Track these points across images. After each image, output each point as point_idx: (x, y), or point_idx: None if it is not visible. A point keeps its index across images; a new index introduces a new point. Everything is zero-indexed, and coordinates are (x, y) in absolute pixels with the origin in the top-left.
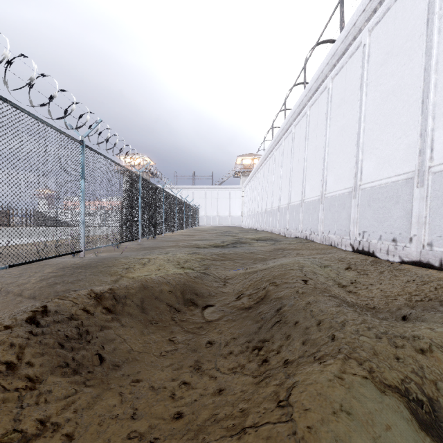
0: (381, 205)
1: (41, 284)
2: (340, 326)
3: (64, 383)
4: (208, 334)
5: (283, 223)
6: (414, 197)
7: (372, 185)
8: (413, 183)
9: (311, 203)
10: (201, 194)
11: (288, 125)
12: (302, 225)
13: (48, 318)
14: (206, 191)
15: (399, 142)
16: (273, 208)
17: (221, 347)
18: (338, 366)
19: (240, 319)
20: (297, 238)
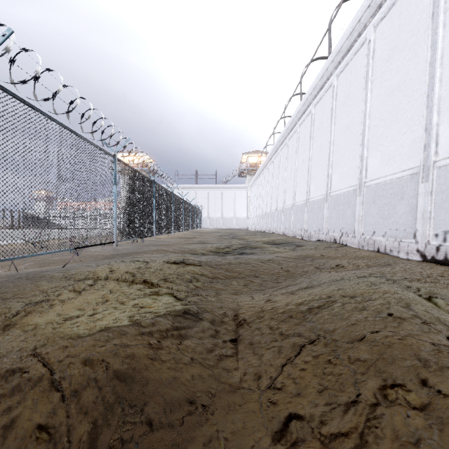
0: None
1: None
2: None
3: None
4: None
5: (299, 223)
6: None
7: None
8: None
9: (341, 196)
10: (203, 195)
11: (305, 106)
12: (328, 226)
13: None
14: (209, 191)
15: None
16: (286, 206)
17: None
18: None
19: None
20: (322, 241)
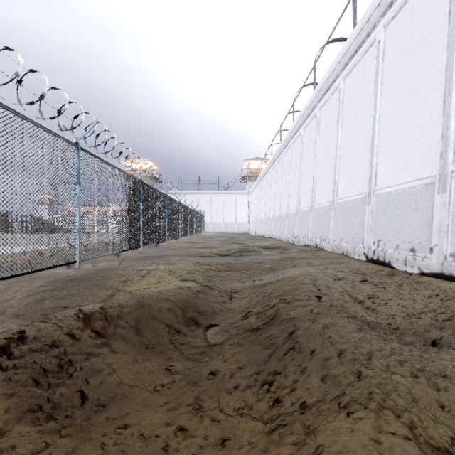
0: (397, 212)
1: (28, 300)
2: (366, 359)
3: (32, 434)
4: (211, 362)
5: (292, 230)
6: (435, 204)
7: (387, 190)
8: (434, 189)
9: (321, 209)
10: (206, 200)
11: (297, 128)
12: (312, 233)
13: (24, 346)
14: (212, 196)
15: (417, 144)
16: (281, 214)
17: (225, 380)
18: (372, 422)
19: (247, 343)
20: (307, 246)
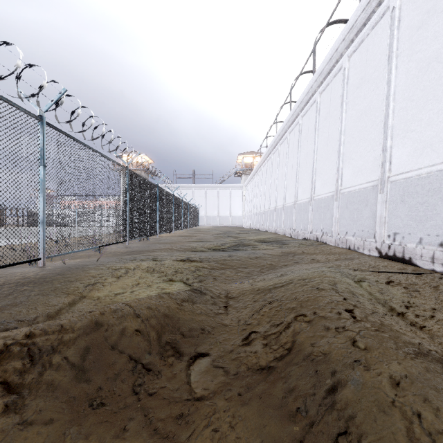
0: (420, 200)
1: None
2: None
3: None
4: None
5: (289, 223)
6: None
7: (406, 176)
8: None
9: (322, 200)
10: (201, 193)
11: (294, 116)
12: (312, 226)
13: None
14: (206, 190)
15: None
16: (277, 206)
17: None
18: None
19: (254, 400)
20: (307, 240)
